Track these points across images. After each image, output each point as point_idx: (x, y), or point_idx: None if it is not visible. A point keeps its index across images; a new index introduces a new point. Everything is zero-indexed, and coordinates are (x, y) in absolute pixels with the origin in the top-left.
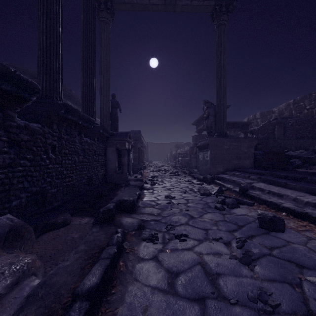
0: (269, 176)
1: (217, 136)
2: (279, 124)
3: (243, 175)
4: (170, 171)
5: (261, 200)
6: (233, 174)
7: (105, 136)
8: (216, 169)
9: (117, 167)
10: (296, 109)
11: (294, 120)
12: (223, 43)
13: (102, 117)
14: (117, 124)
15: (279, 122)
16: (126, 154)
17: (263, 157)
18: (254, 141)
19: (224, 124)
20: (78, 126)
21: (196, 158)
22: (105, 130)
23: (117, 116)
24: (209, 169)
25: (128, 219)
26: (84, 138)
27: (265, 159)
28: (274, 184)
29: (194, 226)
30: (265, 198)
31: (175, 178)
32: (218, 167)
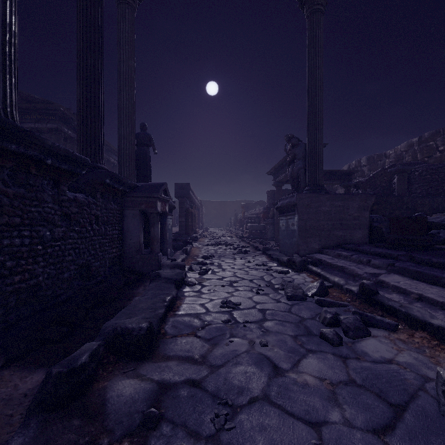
0: (409, 262)
1: (309, 191)
2: (401, 173)
3: (357, 257)
4: (234, 244)
5: (414, 319)
6: (338, 254)
7: (120, 189)
8: (308, 244)
9: (142, 243)
10: (422, 152)
11: (423, 167)
12: (319, 41)
13: (122, 159)
14: (149, 171)
15: (401, 170)
16: (158, 221)
17: (385, 225)
18: (369, 200)
19: (320, 172)
20: (46, 168)
21: (273, 224)
22: (118, 180)
23: (149, 159)
24: (297, 244)
25: (127, 384)
26: (70, 192)
27: (393, 230)
28: (425, 281)
29: (285, 410)
30: (421, 315)
31: (241, 260)
32: (312, 242)
